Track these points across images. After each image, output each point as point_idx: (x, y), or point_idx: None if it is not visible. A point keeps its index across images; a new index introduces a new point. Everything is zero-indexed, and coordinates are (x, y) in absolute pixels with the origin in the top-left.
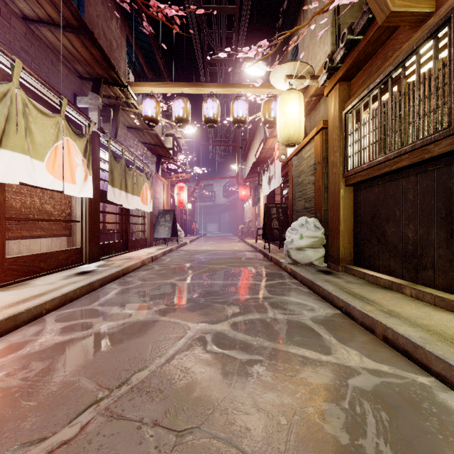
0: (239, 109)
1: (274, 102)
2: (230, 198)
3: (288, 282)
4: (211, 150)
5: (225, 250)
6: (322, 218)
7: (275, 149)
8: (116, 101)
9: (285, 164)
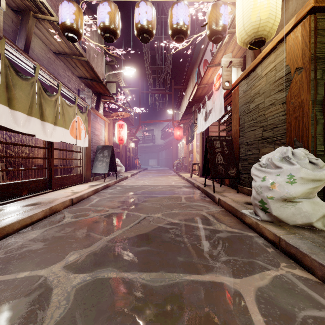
0: (179, 14)
1: (224, 6)
2: (167, 140)
3: (296, 282)
4: (151, 98)
5: (162, 185)
6: (309, 148)
7: (214, 81)
8: (23, 2)
9: (227, 94)
